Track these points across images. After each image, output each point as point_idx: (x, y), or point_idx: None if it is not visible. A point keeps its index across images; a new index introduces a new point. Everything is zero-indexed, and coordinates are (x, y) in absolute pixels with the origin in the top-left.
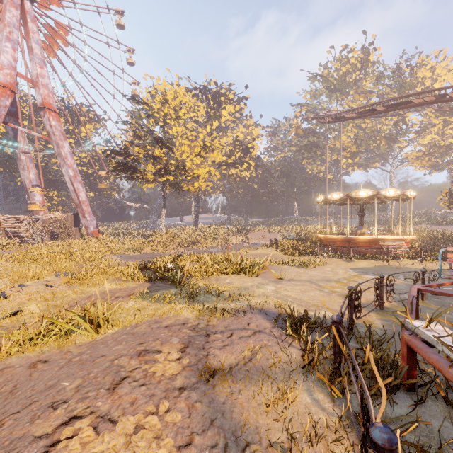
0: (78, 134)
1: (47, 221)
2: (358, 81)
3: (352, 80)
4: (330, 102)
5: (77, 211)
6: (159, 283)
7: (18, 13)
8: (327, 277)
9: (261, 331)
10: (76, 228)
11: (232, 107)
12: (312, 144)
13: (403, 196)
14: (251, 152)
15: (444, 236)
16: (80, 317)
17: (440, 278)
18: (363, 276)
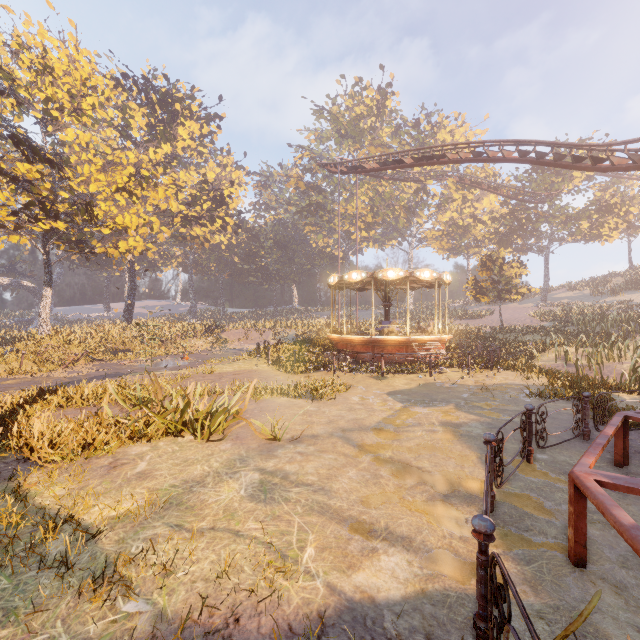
0: None
1: None
2: (374, 131)
3: (367, 127)
4: (341, 151)
5: None
6: None
7: None
8: (359, 421)
9: None
10: None
11: (197, 126)
12: (318, 204)
13: (437, 281)
14: (229, 204)
15: (473, 334)
16: None
17: (511, 402)
18: (413, 410)
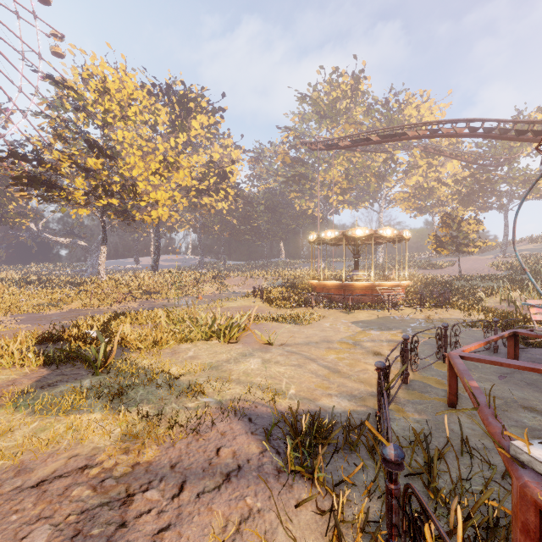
0: None
1: None
2: (348, 111)
3: (343, 108)
4: (320, 129)
5: None
6: (67, 367)
7: None
8: (328, 337)
9: (241, 468)
10: None
11: (205, 118)
12: (301, 175)
13: (398, 237)
14: (230, 178)
15: (433, 281)
16: None
17: (448, 330)
18: (369, 332)
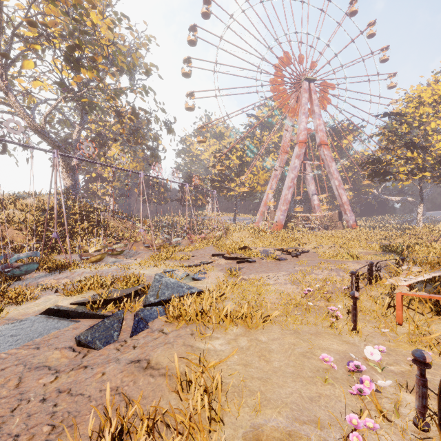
0: (340, 147)
1: (321, 217)
2: None
3: None
4: None
5: (340, 210)
6: (389, 253)
7: (307, 94)
8: None
9: None
10: (340, 222)
11: None
12: None
13: None
14: None
15: None
16: (347, 253)
17: None
18: None
